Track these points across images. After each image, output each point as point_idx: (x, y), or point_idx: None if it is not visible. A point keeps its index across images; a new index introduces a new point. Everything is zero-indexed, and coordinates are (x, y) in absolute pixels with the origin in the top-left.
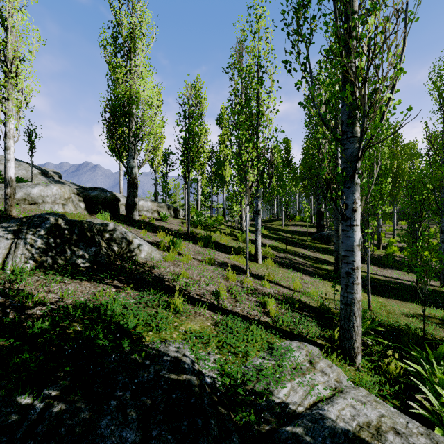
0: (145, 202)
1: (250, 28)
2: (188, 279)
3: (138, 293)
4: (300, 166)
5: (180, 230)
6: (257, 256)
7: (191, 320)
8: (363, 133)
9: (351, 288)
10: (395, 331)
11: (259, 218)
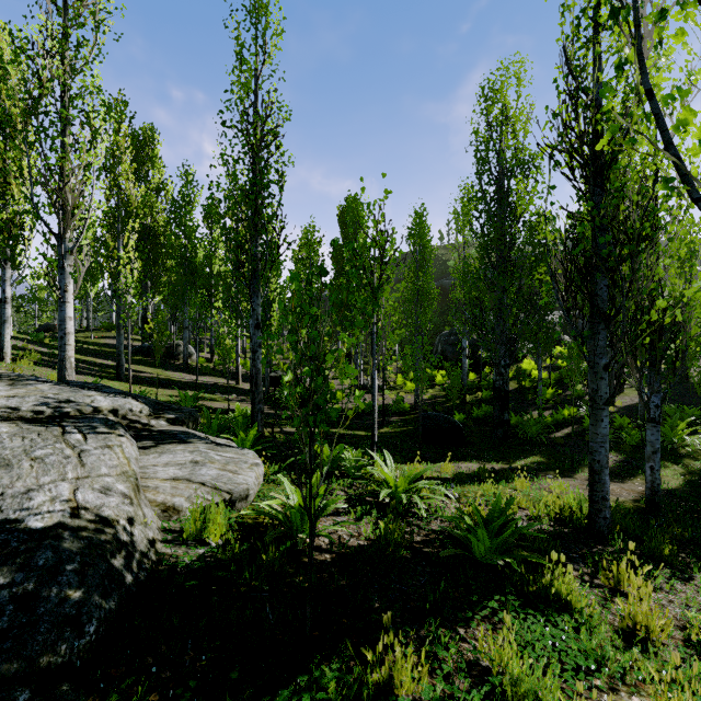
0: None
1: None
2: None
3: None
4: None
5: None
6: (3, 354)
7: None
8: (63, 237)
9: (64, 348)
10: None
11: (7, 307)
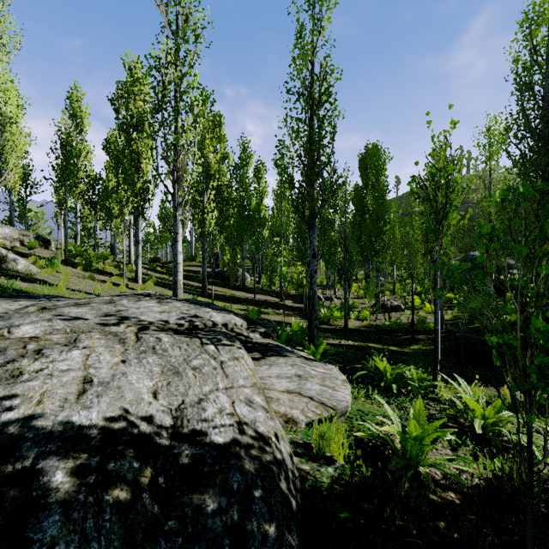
0: (1, 228)
1: (131, 87)
2: (69, 283)
3: (26, 283)
4: None
5: (54, 258)
6: (137, 278)
7: (73, 295)
8: (176, 195)
9: (176, 274)
10: None
11: (139, 246)
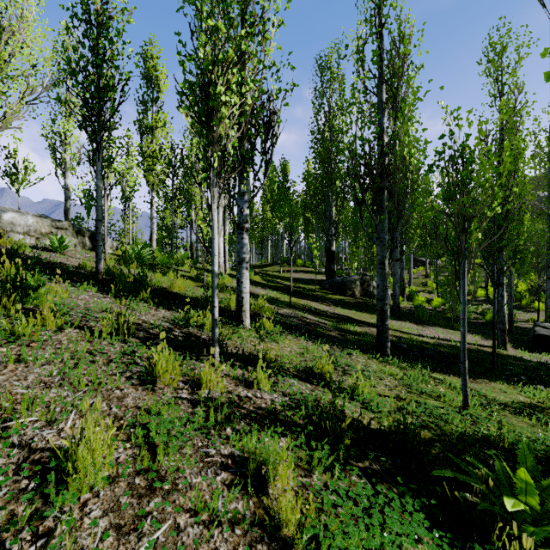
0: (19, 215)
1: None
2: None
3: None
4: (301, 197)
5: (84, 268)
6: (240, 313)
7: None
8: None
9: None
10: (549, 468)
11: (245, 236)
